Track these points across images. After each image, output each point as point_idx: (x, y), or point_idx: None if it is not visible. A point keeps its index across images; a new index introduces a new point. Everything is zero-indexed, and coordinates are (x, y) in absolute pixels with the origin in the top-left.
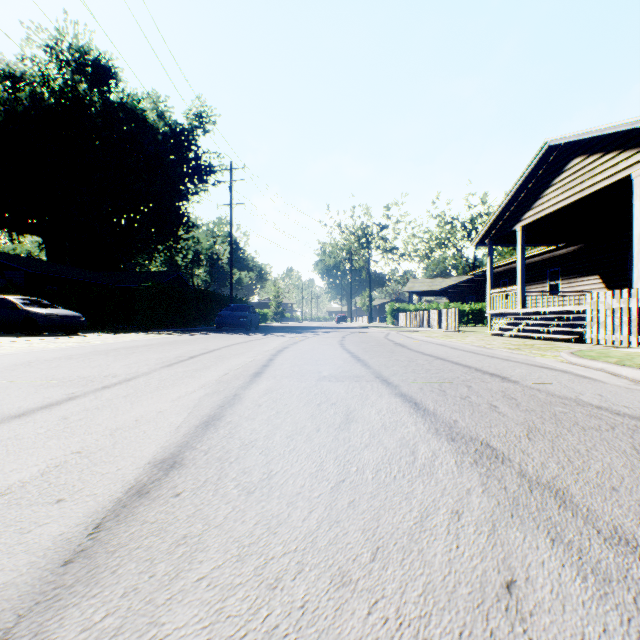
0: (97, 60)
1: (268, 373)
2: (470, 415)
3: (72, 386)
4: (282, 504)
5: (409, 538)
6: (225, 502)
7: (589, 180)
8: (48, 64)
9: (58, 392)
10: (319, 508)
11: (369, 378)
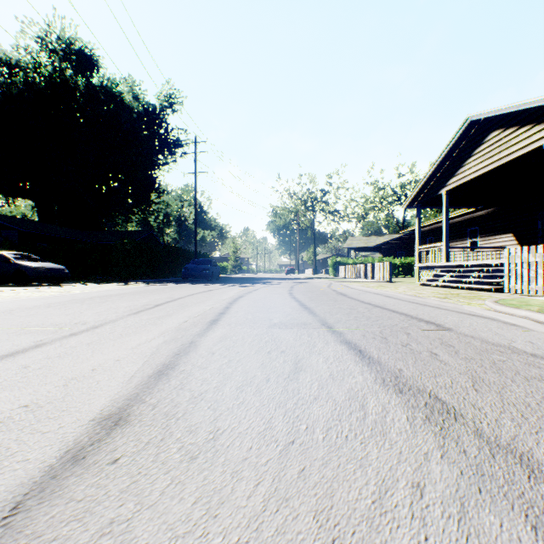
0: (81, 49)
1: (224, 320)
2: (413, 363)
3: (42, 333)
4: (226, 474)
5: (369, 525)
6: (164, 471)
7: (506, 150)
8: (39, 53)
9: (27, 339)
10: (266, 480)
11: (315, 325)
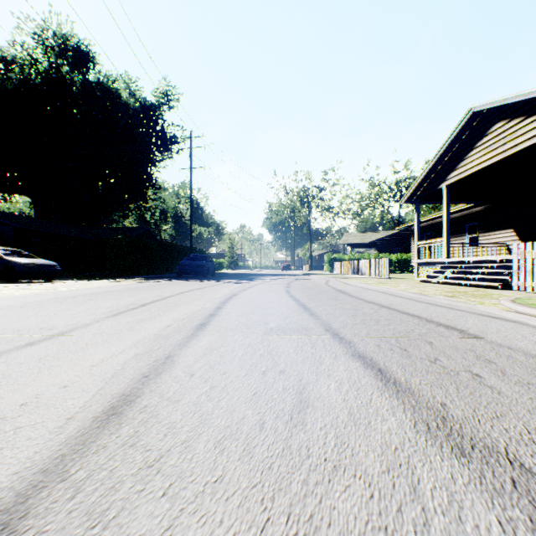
0: (77, 46)
1: (213, 324)
2: (457, 393)
3: None
4: None
5: None
6: None
7: (511, 142)
8: (35, 49)
9: None
10: None
11: (319, 331)
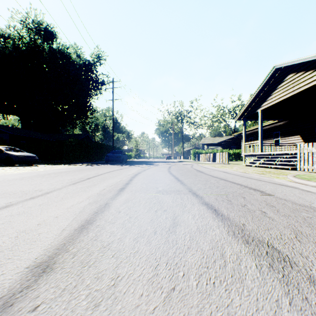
0: (46, 28)
1: (128, 188)
2: (251, 219)
3: (13, 197)
4: None
5: None
6: None
7: (297, 85)
8: (22, 30)
9: (2, 201)
10: None
11: (185, 192)
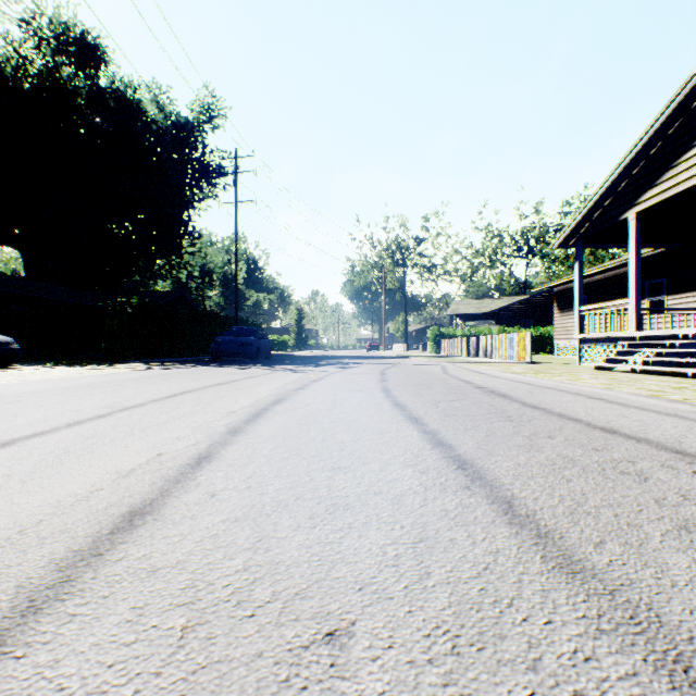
0: (81, 37)
1: None
2: None
3: None
4: None
5: None
6: None
7: None
8: (24, 43)
9: None
10: None
11: None
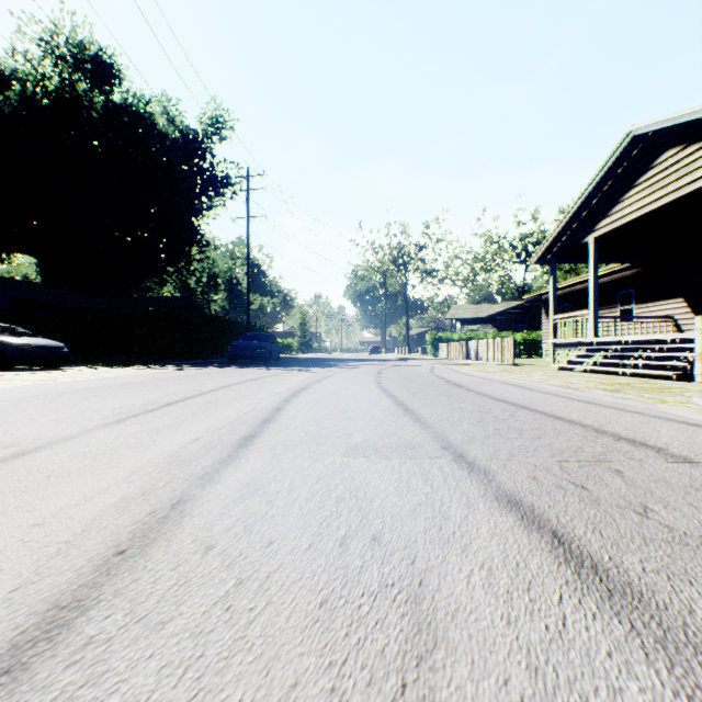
0: (98, 55)
1: (265, 437)
2: None
3: None
4: None
5: None
6: None
7: (688, 176)
8: (42, 61)
9: None
10: None
11: (432, 450)
